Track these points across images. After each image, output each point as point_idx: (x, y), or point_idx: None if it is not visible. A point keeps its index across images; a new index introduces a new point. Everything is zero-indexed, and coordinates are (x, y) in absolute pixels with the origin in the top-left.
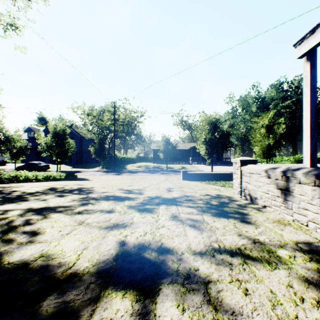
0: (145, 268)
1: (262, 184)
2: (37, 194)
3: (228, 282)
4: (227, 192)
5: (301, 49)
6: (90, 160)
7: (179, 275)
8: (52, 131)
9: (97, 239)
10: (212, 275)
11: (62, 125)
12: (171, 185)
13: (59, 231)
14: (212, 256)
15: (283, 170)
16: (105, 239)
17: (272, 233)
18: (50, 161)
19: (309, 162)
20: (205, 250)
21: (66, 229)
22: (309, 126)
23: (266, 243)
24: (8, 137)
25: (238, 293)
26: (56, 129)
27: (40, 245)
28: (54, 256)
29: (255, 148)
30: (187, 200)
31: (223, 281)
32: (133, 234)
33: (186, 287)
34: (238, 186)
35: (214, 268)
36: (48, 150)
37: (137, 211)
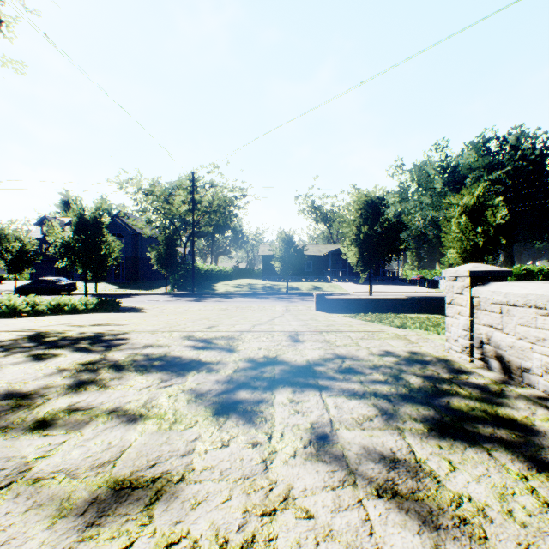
0: None
1: None
2: None
3: None
4: (430, 346)
5: None
6: (152, 275)
7: None
8: (75, 221)
9: None
10: None
11: (95, 209)
12: (298, 326)
13: None
14: None
15: None
16: None
17: None
18: (80, 276)
19: None
20: None
21: None
22: None
23: None
24: None
25: None
26: (84, 218)
27: None
28: None
29: (449, 252)
30: (342, 370)
31: None
32: None
33: None
34: (462, 333)
35: None
36: (68, 256)
37: (212, 413)
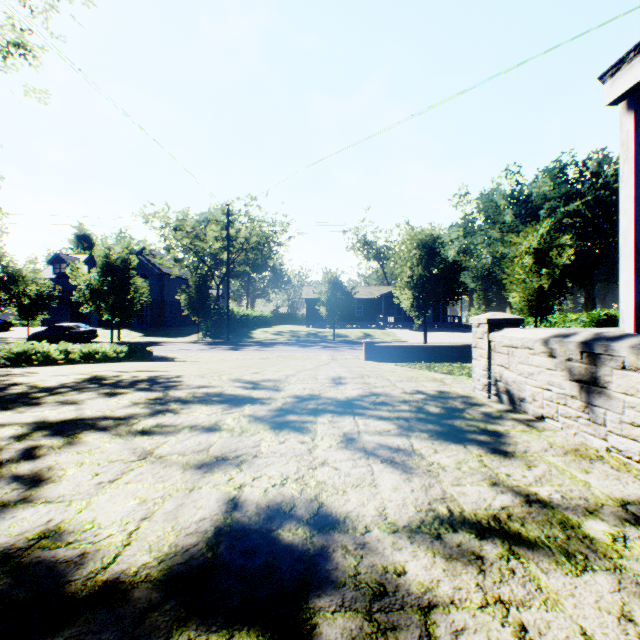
0: (281, 569)
1: (536, 369)
2: (62, 391)
3: (478, 608)
4: (460, 387)
5: (617, 85)
6: (180, 321)
7: (359, 588)
8: (101, 262)
9: (175, 495)
10: (439, 588)
11: (122, 249)
12: (342, 372)
13: (94, 474)
14: (436, 538)
15: (585, 340)
16: (193, 493)
17: (565, 479)
18: (99, 322)
19: (633, 323)
20: (418, 522)
21: (110, 470)
22: (632, 248)
23: (555, 503)
24: (13, 274)
25: (503, 639)
26: (110, 258)
27: (45, 510)
28: (73, 538)
29: (512, 295)
30: (375, 403)
31: (466, 605)
32: (257, 481)
33: (378, 622)
34: (483, 373)
35: (441, 568)
36: (94, 300)
37: (269, 427)
